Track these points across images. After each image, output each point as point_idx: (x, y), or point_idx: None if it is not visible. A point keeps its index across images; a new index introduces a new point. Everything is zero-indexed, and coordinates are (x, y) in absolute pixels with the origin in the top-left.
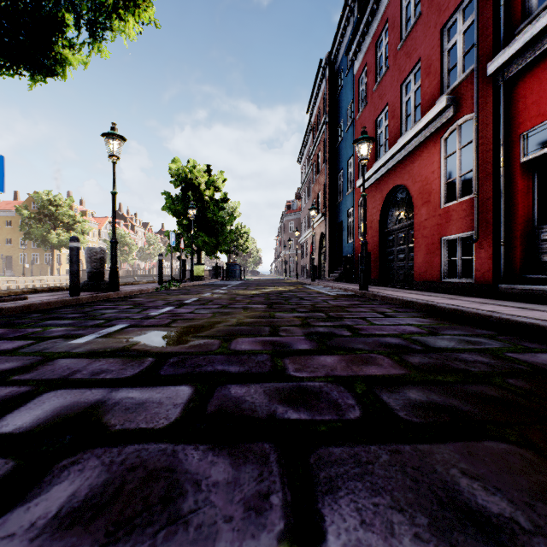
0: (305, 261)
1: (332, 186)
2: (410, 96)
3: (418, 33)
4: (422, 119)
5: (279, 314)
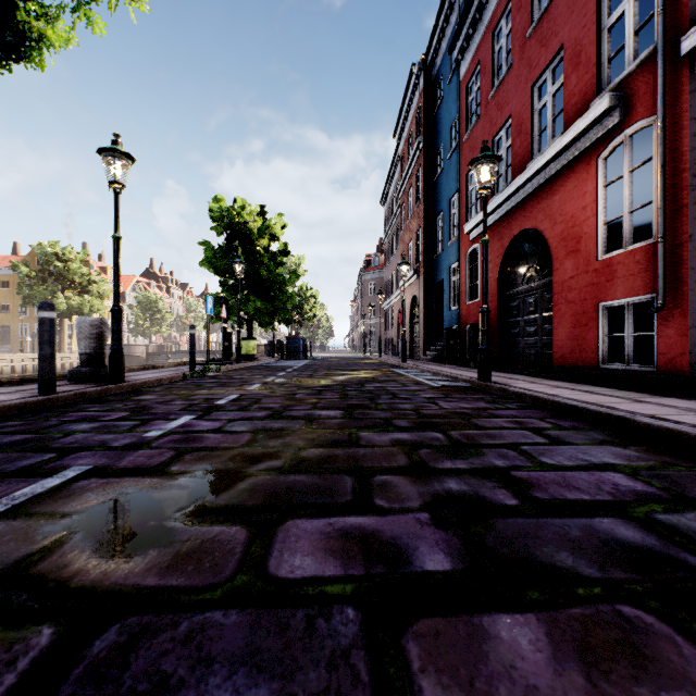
0: (391, 333)
1: (428, 234)
2: (546, 101)
3: (559, 9)
4: (568, 130)
5: (365, 434)
